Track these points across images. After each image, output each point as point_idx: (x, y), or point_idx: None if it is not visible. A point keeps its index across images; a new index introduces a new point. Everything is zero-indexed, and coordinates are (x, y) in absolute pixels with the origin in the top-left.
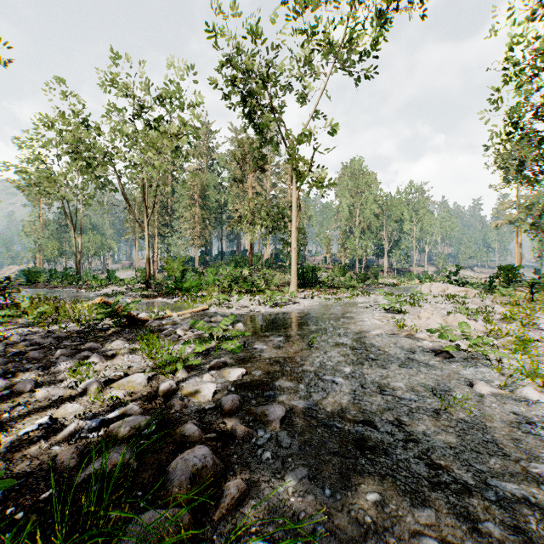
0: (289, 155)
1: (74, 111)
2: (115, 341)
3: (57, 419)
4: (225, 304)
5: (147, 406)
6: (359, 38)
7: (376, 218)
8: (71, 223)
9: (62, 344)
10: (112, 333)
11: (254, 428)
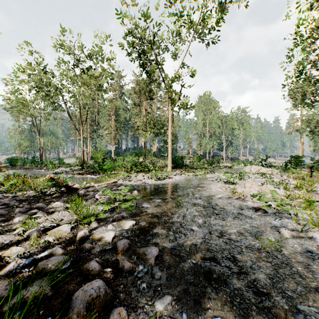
0: (166, 89)
1: (38, 63)
2: (55, 202)
3: (4, 258)
4: (128, 179)
5: (67, 248)
6: (208, 19)
7: (219, 127)
8: (37, 130)
9: (21, 204)
10: (55, 197)
11: (137, 264)
